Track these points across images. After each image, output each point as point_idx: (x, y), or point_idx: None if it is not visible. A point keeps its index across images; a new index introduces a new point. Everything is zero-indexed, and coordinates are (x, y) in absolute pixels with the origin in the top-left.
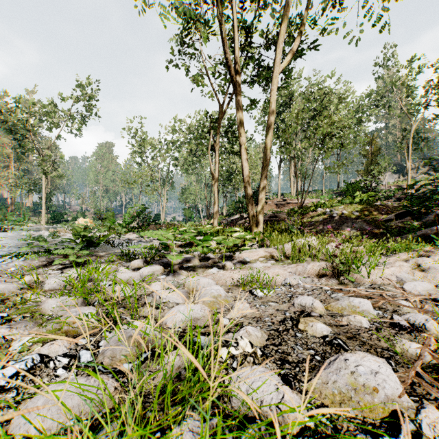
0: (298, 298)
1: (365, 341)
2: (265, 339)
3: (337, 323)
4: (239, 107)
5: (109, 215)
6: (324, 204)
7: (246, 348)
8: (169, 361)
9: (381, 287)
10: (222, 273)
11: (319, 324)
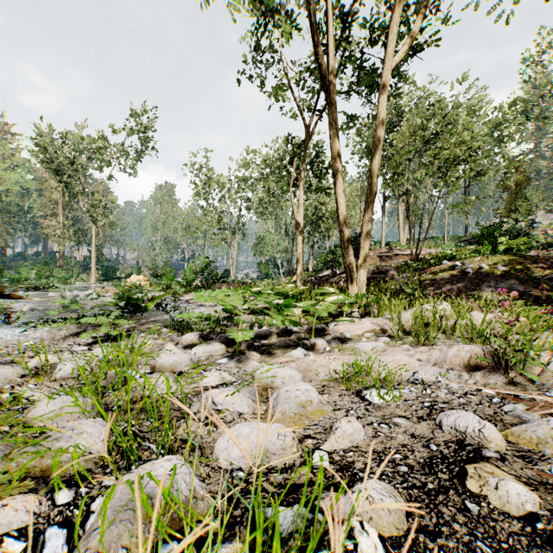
0: (449, 414)
1: None
2: (404, 512)
3: (542, 477)
4: (332, 122)
5: (166, 271)
6: (450, 255)
7: None
8: None
9: None
10: (312, 359)
11: (511, 485)
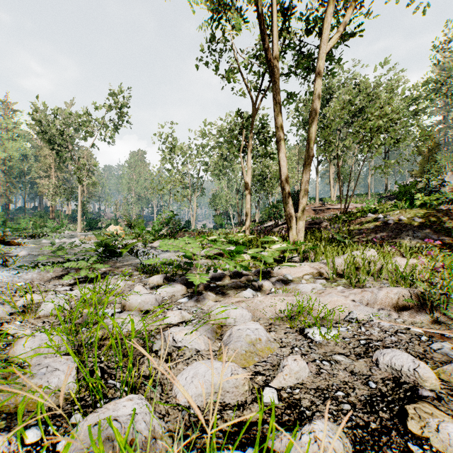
0: (384, 352)
1: None
2: (350, 452)
3: None
4: (275, 98)
5: (138, 222)
6: (374, 209)
7: None
8: None
9: None
10: (260, 299)
11: (451, 427)
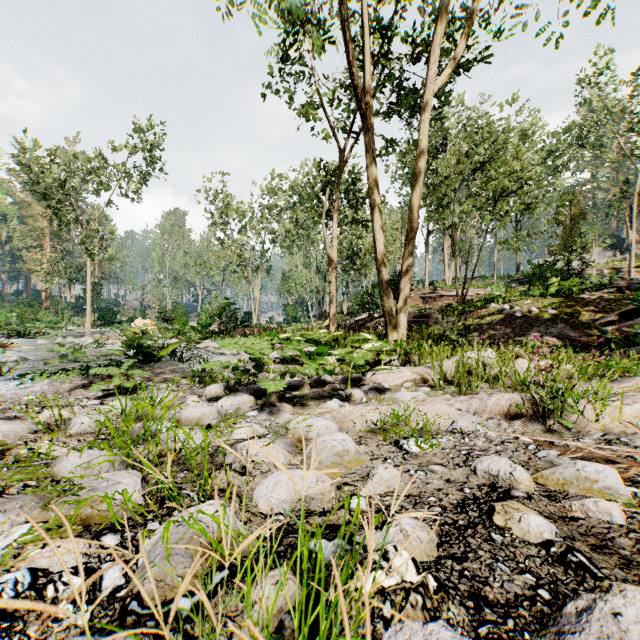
0: (483, 459)
1: (629, 556)
2: (435, 543)
3: (563, 513)
4: (369, 149)
5: (178, 315)
6: (499, 298)
7: (407, 575)
8: (260, 596)
9: (622, 439)
10: (348, 410)
11: (532, 517)
